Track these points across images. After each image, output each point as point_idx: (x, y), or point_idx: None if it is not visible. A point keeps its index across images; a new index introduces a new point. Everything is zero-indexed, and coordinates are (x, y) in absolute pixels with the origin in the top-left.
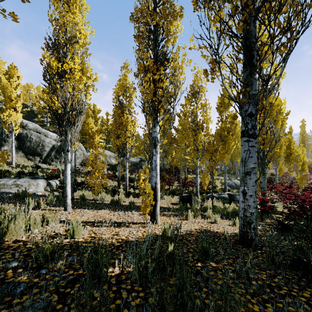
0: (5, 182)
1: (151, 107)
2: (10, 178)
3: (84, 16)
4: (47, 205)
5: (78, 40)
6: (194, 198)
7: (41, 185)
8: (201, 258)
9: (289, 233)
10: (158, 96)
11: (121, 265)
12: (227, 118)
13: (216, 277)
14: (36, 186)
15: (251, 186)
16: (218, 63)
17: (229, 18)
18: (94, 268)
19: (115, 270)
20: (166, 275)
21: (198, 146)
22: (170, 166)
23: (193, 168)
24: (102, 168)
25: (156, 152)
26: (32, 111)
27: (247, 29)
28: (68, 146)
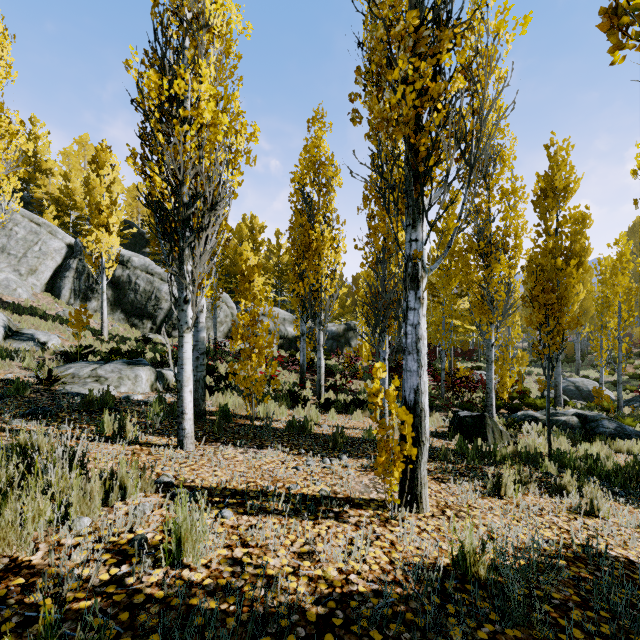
0: (77, 370)
1: (407, 162)
2: (89, 363)
3: None
4: (143, 430)
5: (208, 22)
6: (493, 425)
7: (144, 379)
8: None
9: None
10: (429, 128)
11: None
12: (562, 225)
13: None
14: (134, 382)
15: None
16: None
17: None
18: None
19: None
20: None
21: (492, 293)
22: None
23: (466, 347)
24: (268, 346)
25: (417, 301)
26: (141, 235)
27: None
28: (186, 289)
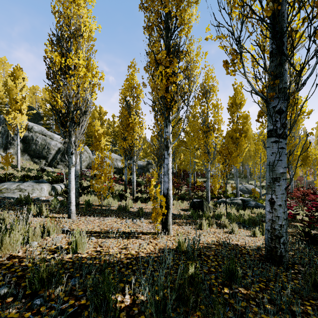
0: (8, 186)
1: (163, 104)
2: (14, 182)
3: (90, 11)
4: (50, 212)
5: (82, 33)
6: (206, 204)
7: (45, 189)
8: (226, 281)
9: (317, 246)
10: (170, 92)
11: (132, 293)
12: (239, 119)
13: (250, 310)
14: (40, 191)
15: (280, 194)
16: (240, 53)
17: (254, 0)
18: (99, 301)
19: (125, 300)
20: (188, 307)
21: (209, 148)
22: (178, 170)
23: (202, 171)
24: (109, 172)
25: (168, 155)
26: (38, 114)
27: (277, 11)
28: (72, 148)
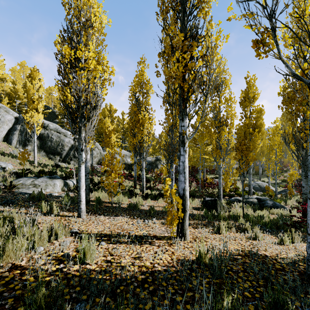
0: (24, 181)
1: (179, 94)
2: (30, 178)
3: (100, 6)
4: (60, 209)
5: (92, 24)
6: (220, 203)
7: (58, 185)
8: None
9: None
10: (188, 81)
11: None
12: (252, 113)
13: None
14: (53, 187)
15: None
16: (274, 30)
17: None
18: None
19: None
20: None
21: (221, 144)
22: None
23: (211, 168)
24: (119, 169)
25: (184, 152)
26: (53, 113)
27: None
28: (82, 145)
